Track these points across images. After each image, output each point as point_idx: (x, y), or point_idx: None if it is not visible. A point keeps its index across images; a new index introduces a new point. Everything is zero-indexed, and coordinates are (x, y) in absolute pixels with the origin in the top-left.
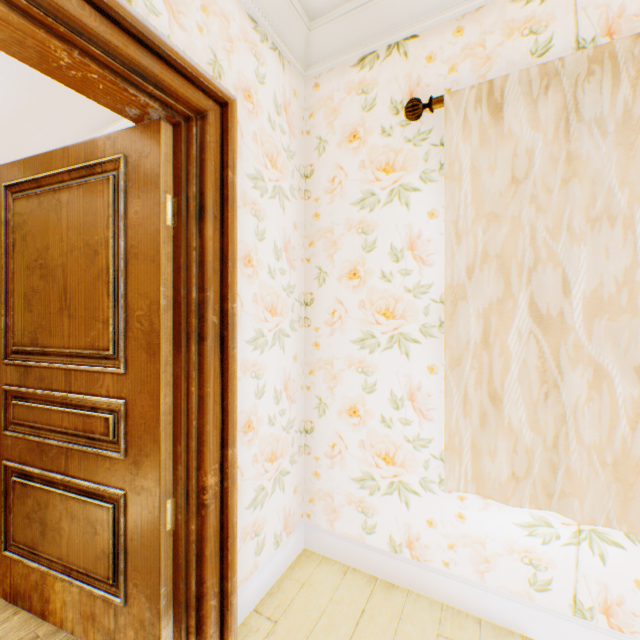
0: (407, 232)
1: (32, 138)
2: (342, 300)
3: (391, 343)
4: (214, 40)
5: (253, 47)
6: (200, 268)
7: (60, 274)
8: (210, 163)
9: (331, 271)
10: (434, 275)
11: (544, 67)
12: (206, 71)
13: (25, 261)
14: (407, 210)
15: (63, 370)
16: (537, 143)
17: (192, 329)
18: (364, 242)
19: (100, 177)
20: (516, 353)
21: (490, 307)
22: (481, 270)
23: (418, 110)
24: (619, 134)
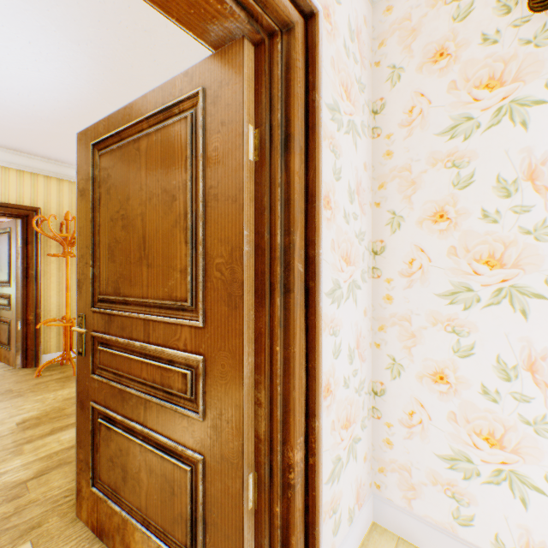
0: (524, 158)
1: None
2: (423, 247)
3: (497, 298)
4: None
5: None
6: (285, 207)
7: (139, 223)
8: (295, 84)
9: (408, 214)
10: None
11: None
12: None
13: (109, 213)
14: (524, 130)
15: (141, 320)
16: None
17: (276, 279)
18: (455, 177)
19: (177, 118)
20: None
21: None
22: None
23: None
24: None
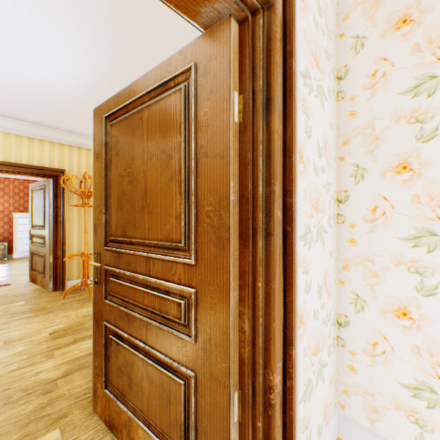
0: None
1: None
2: (386, 196)
3: None
4: None
5: None
6: (266, 162)
7: (141, 179)
8: (275, 54)
9: (371, 167)
10: None
11: None
12: None
13: (117, 171)
14: None
15: (143, 257)
16: None
17: (258, 224)
18: (418, 131)
19: (172, 91)
20: None
21: None
22: None
23: None
24: None
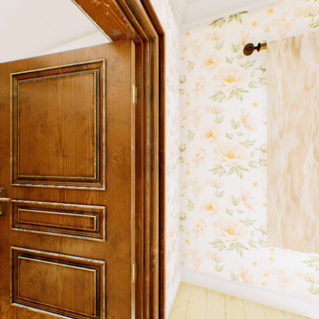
0: (241, 113)
1: (3, 51)
2: (203, 148)
3: (232, 171)
4: None
5: (166, 7)
6: (151, 128)
7: (56, 130)
8: (155, 68)
9: (196, 133)
10: (256, 135)
11: None
12: (157, 14)
13: (28, 122)
14: (241, 102)
15: (57, 189)
16: (318, 70)
17: (146, 164)
18: (216, 118)
19: (85, 72)
20: (307, 175)
21: (292, 152)
22: (287, 133)
23: (252, 49)
24: None
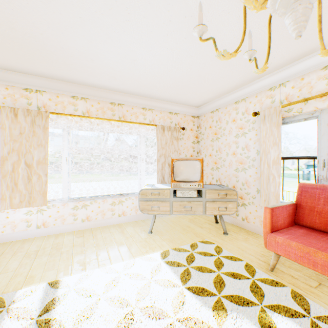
0: None
1: None
2: None
3: None
4: None
5: None
6: None
7: None
8: None
9: None
10: None
11: (28, 110)
12: None
13: None
14: None
15: None
16: (27, 126)
17: None
18: None
19: None
20: (22, 173)
21: (15, 162)
22: (12, 153)
23: None
24: (43, 129)
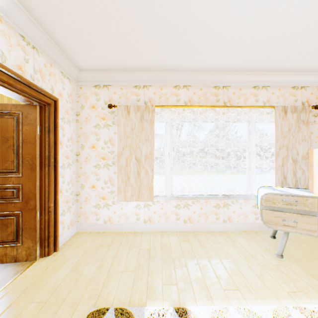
0: (109, 137)
1: None
2: (90, 154)
3: (104, 166)
4: (52, 82)
5: (62, 80)
6: (49, 146)
7: None
8: (52, 117)
9: (86, 145)
10: (116, 149)
11: (138, 106)
12: (52, 94)
13: None
14: (109, 131)
15: None
16: (136, 122)
17: (46, 163)
18: (97, 138)
19: (9, 116)
20: (132, 167)
21: (127, 157)
22: (126, 148)
23: (111, 107)
24: (150, 124)
